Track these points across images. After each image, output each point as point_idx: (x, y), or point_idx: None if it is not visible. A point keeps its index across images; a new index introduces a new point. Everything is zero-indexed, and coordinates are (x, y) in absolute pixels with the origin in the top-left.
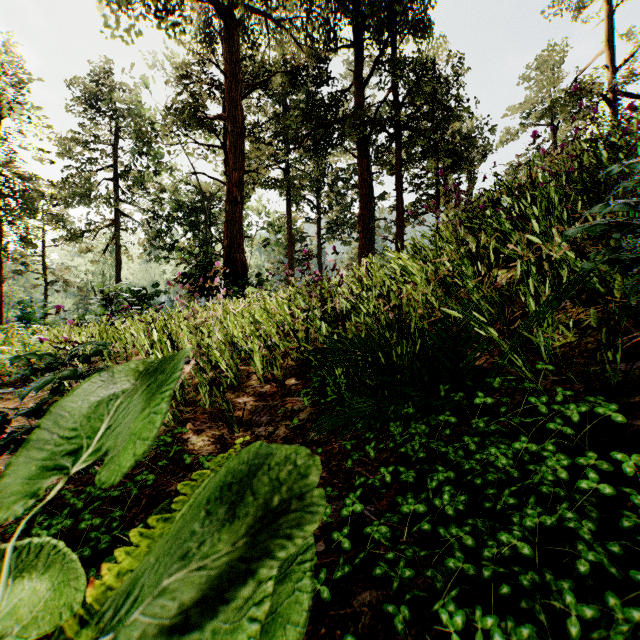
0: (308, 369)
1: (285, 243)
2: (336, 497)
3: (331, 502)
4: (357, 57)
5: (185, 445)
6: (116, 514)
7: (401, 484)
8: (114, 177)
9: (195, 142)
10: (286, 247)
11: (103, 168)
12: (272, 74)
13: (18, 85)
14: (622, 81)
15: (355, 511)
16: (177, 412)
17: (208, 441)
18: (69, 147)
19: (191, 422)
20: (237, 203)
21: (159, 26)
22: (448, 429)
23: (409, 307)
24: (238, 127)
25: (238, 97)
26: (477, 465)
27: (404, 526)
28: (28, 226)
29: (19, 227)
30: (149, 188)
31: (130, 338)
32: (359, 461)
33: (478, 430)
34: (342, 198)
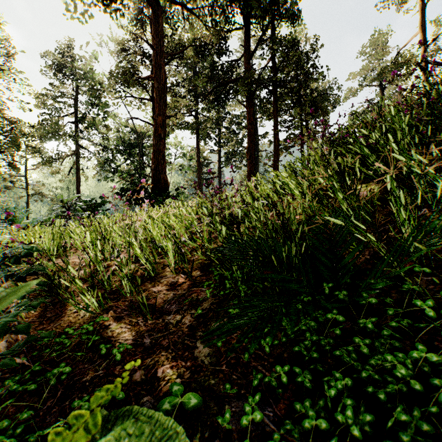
0: (210, 263)
1: (195, 167)
2: (235, 396)
3: (230, 403)
4: (246, 36)
5: (105, 332)
6: (24, 416)
7: (296, 384)
8: (75, 121)
9: (132, 96)
10: (196, 170)
11: (67, 114)
12: (186, 47)
13: (7, 55)
14: (432, 54)
15: (255, 420)
16: (102, 301)
17: (125, 328)
18: (43, 100)
19: (113, 309)
20: (161, 138)
21: (105, 12)
22: (338, 329)
23: (290, 214)
24: (162, 84)
25: (162, 63)
26: (374, 373)
27: (305, 441)
28: (14, 155)
29: (7, 156)
30: (100, 129)
31: (68, 238)
32: (255, 355)
33: (366, 330)
34: (235, 136)
